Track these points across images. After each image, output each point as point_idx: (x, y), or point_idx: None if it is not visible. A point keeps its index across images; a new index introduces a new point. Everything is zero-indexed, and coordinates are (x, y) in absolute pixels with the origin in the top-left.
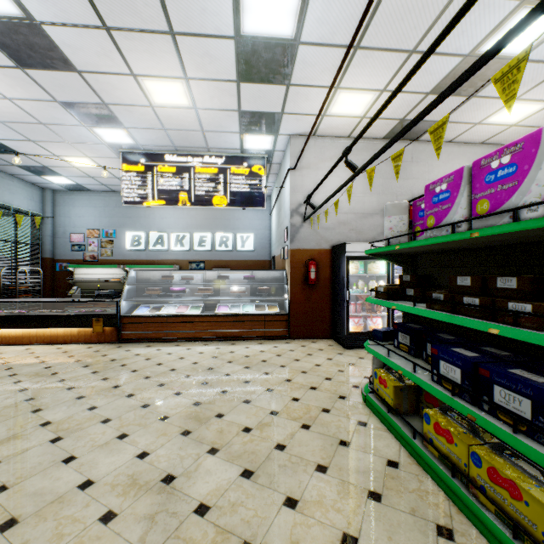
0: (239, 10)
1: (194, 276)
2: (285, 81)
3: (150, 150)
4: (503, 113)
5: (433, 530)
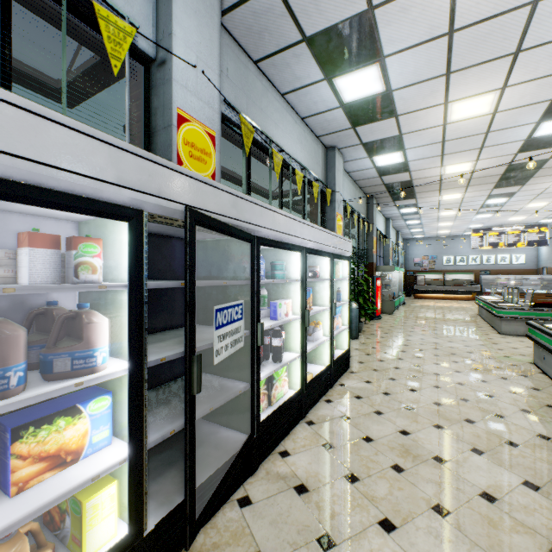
0: None
1: None
2: None
3: (485, 227)
4: None
5: None
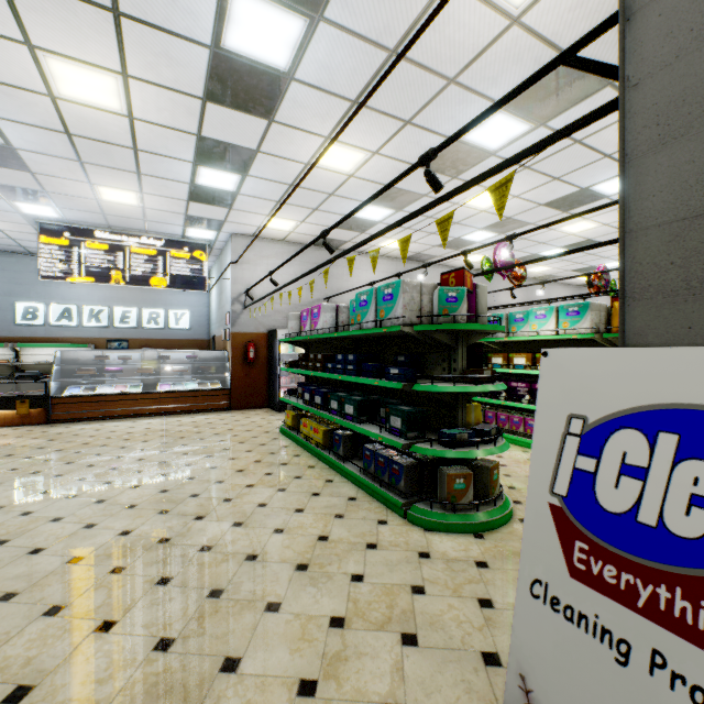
0: (196, 175)
1: (114, 357)
2: (228, 206)
3: (77, 225)
4: (386, 243)
5: (293, 456)
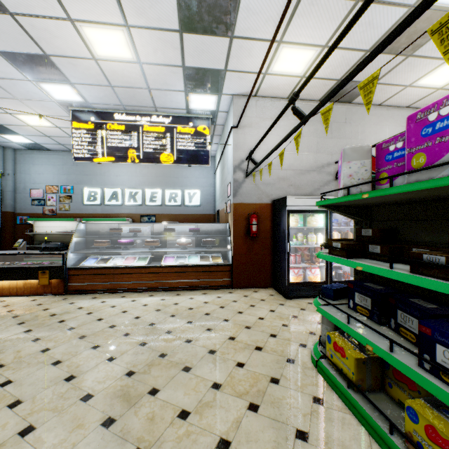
0: None
1: (146, 228)
2: (228, 32)
3: (100, 109)
4: (434, 75)
5: None
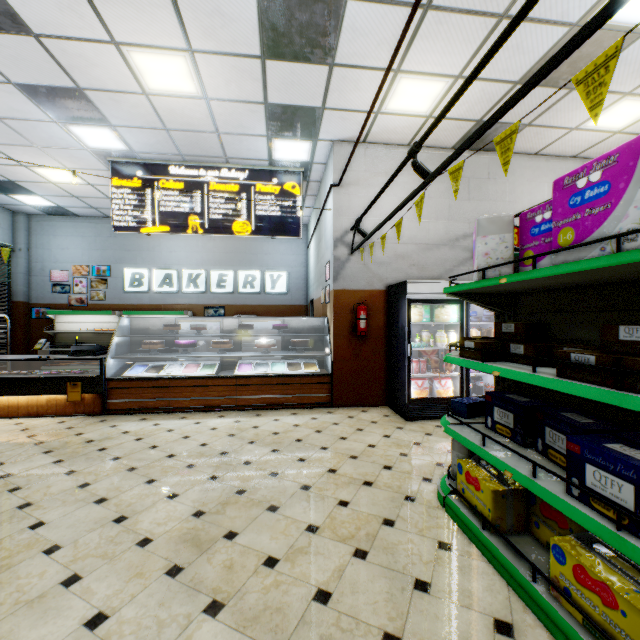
0: None
1: (211, 325)
2: (327, 58)
3: (150, 160)
4: (608, 114)
5: None
